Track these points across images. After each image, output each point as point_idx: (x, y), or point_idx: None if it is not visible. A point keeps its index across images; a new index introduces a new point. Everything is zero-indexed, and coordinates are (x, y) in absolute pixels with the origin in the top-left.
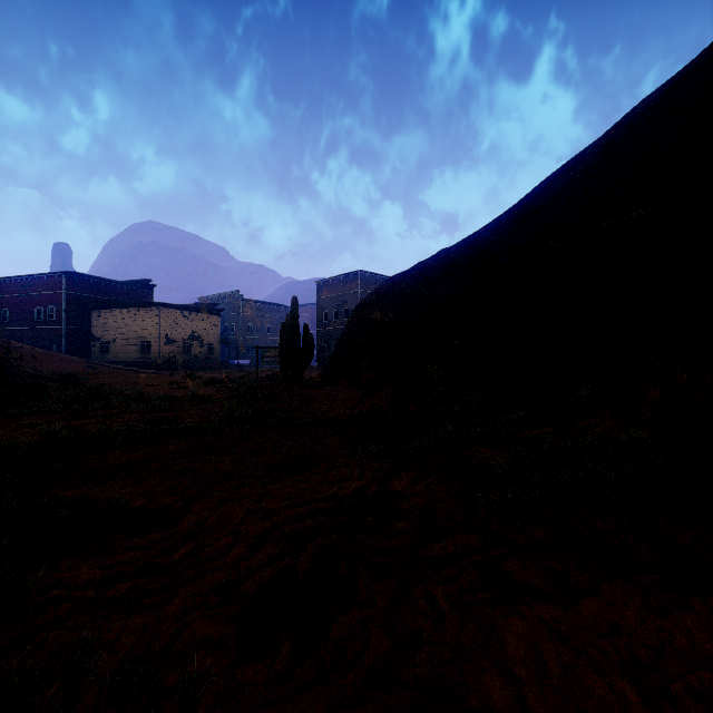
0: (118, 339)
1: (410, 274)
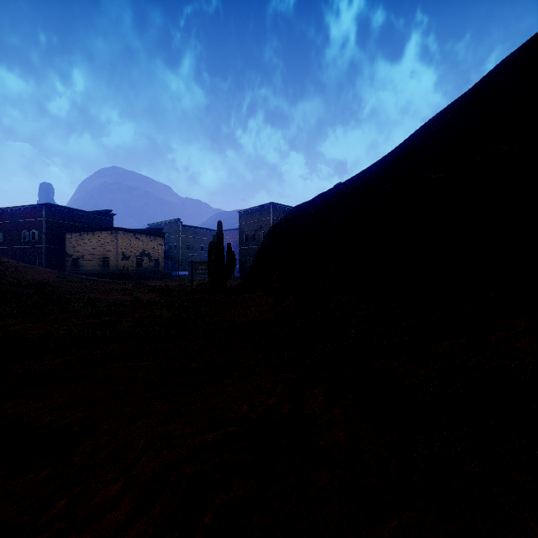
0: (86, 255)
1: (312, 203)
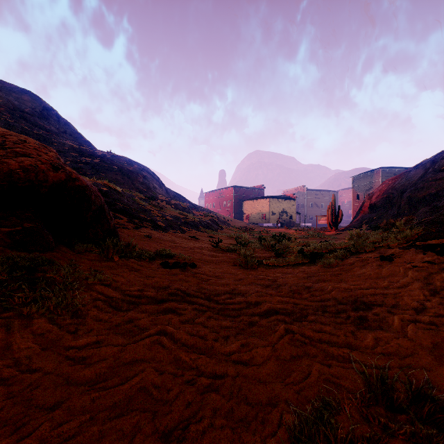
0: (252, 213)
1: (396, 178)
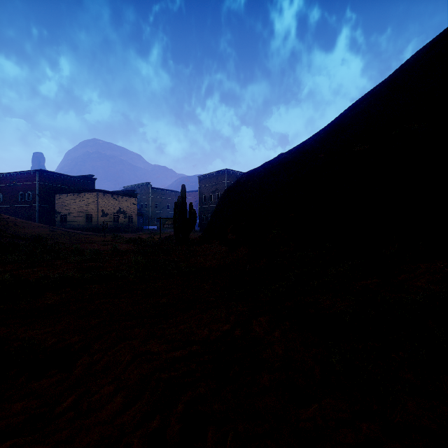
0: (72, 213)
1: (259, 170)
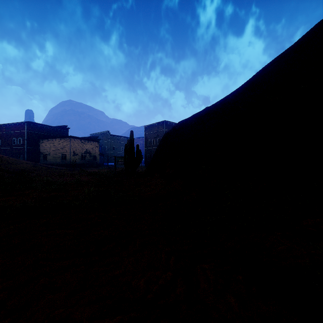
0: (51, 153)
1: (190, 119)
